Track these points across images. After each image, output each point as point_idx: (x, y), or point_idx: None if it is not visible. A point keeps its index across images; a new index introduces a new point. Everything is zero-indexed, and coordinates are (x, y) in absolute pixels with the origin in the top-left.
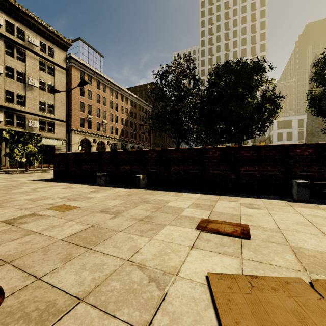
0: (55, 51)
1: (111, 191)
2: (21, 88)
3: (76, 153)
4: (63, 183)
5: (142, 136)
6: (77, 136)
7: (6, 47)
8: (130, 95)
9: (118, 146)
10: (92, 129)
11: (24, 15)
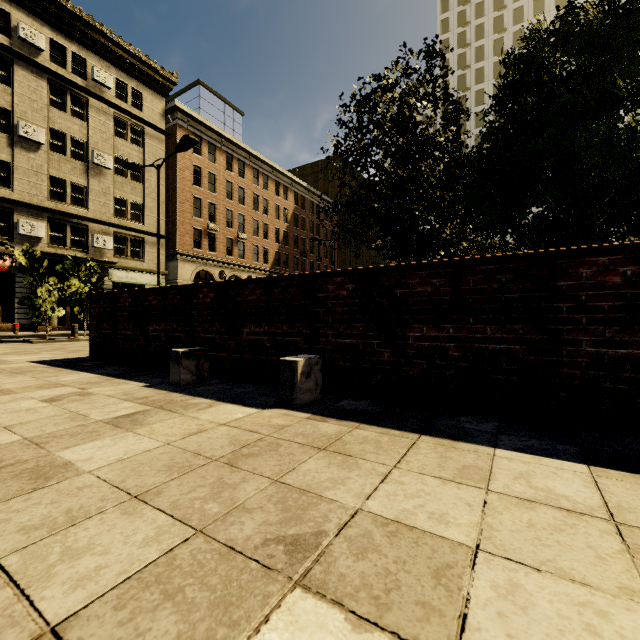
0: (145, 98)
1: (183, 423)
2: (79, 172)
3: (134, 290)
4: (88, 374)
5: (317, 266)
6: (187, 266)
7: (52, 92)
8: (293, 182)
9: None
10: (217, 252)
11: (85, 27)
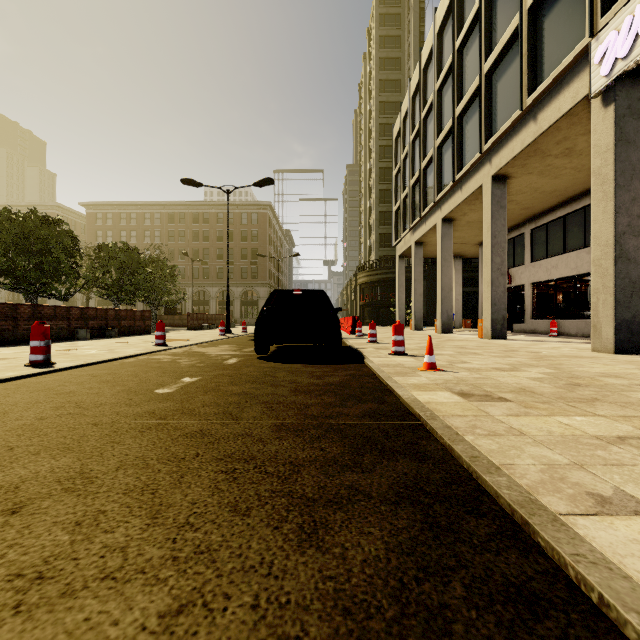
0: None
1: None
2: None
3: None
4: None
5: None
6: None
7: None
8: None
9: None
10: None
11: None
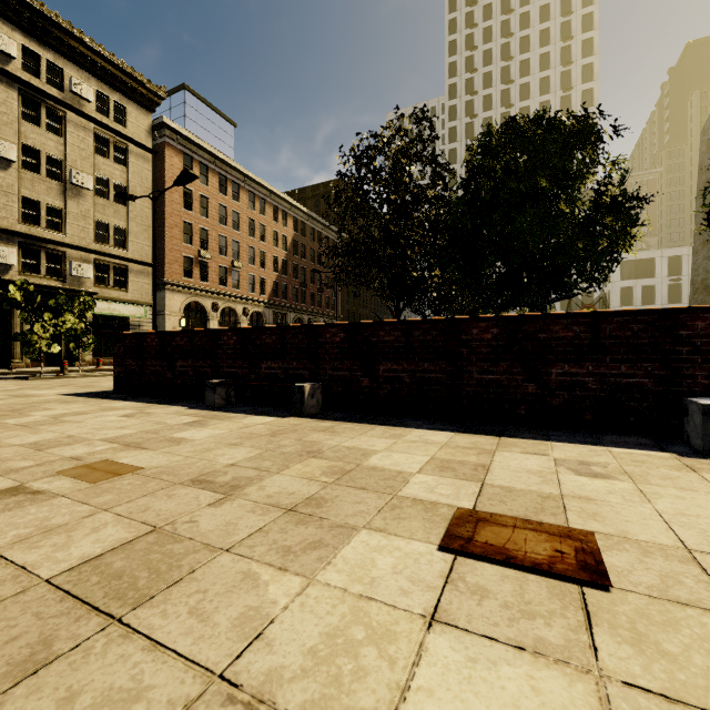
0: (129, 112)
1: (234, 424)
2: (55, 193)
3: (161, 332)
4: (130, 402)
5: (319, 297)
6: (176, 296)
7: (23, 103)
8: (293, 207)
9: (267, 319)
10: (209, 282)
11: (63, 34)
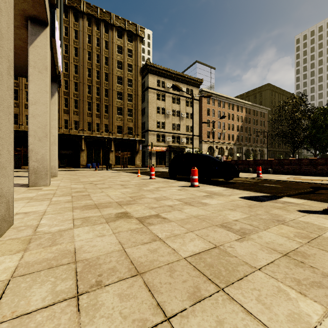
0: (193, 91)
1: None
2: (178, 120)
3: (235, 160)
4: None
5: (256, 139)
6: (205, 145)
7: (172, 99)
8: (245, 103)
9: (234, 150)
10: (215, 139)
11: (180, 77)
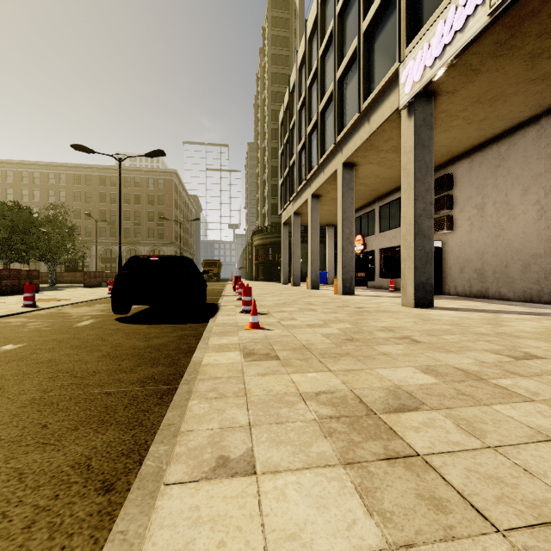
0: None
1: None
2: None
3: None
4: None
5: None
6: None
7: None
8: None
9: None
10: None
11: None
